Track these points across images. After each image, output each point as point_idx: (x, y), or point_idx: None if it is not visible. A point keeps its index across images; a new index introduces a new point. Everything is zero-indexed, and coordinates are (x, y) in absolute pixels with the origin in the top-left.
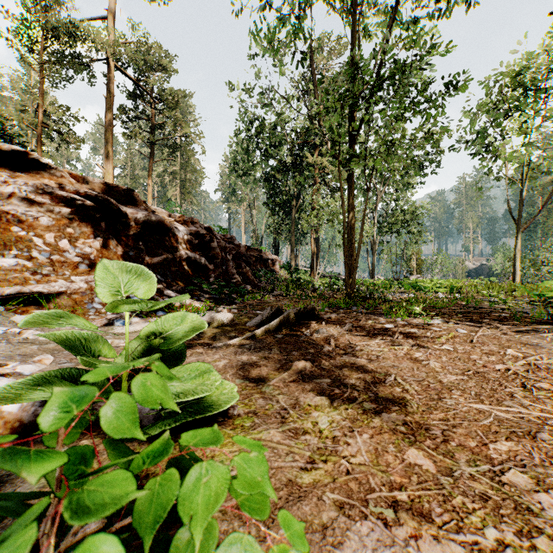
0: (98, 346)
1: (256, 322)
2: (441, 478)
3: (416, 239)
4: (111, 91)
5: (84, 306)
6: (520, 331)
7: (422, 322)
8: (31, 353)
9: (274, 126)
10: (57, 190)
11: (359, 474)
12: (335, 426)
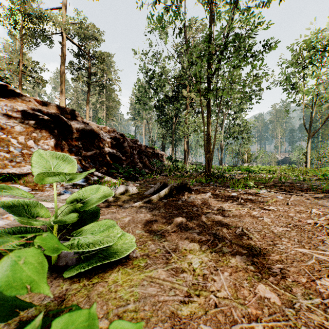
0: (37, 209)
1: (150, 192)
2: (286, 309)
3: (247, 142)
4: (64, 52)
5: None
6: (316, 197)
7: (254, 192)
8: (3, 212)
9: (162, 74)
10: (26, 109)
11: (224, 307)
12: (204, 266)
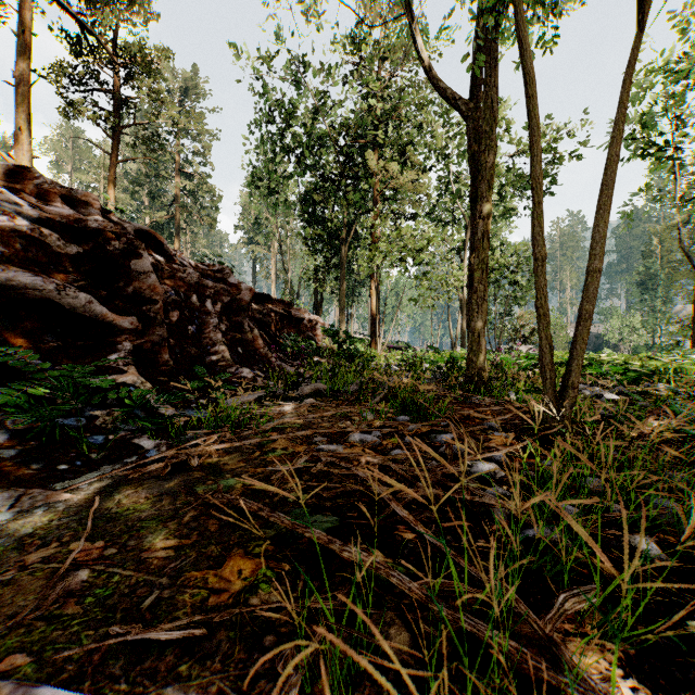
0: None
1: None
2: None
3: (524, 293)
4: (27, 23)
5: None
6: None
7: None
8: None
9: (314, 114)
10: None
11: None
12: None
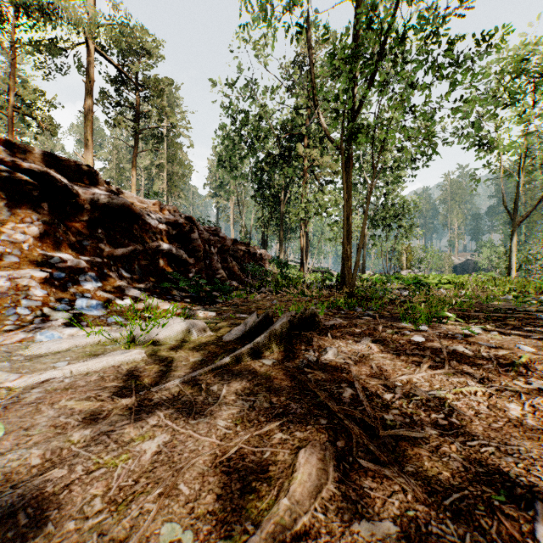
0: None
1: (236, 334)
2: None
3: (407, 234)
4: (91, 75)
5: (2, 311)
6: None
7: (457, 332)
8: None
9: (262, 117)
10: None
11: None
12: None
